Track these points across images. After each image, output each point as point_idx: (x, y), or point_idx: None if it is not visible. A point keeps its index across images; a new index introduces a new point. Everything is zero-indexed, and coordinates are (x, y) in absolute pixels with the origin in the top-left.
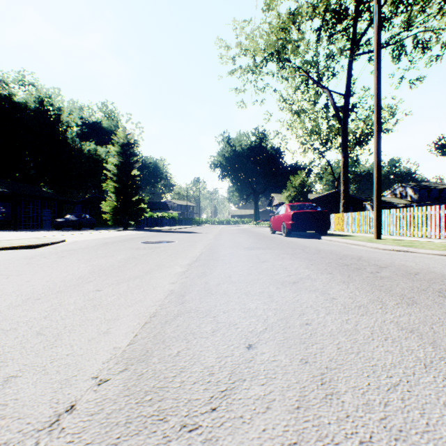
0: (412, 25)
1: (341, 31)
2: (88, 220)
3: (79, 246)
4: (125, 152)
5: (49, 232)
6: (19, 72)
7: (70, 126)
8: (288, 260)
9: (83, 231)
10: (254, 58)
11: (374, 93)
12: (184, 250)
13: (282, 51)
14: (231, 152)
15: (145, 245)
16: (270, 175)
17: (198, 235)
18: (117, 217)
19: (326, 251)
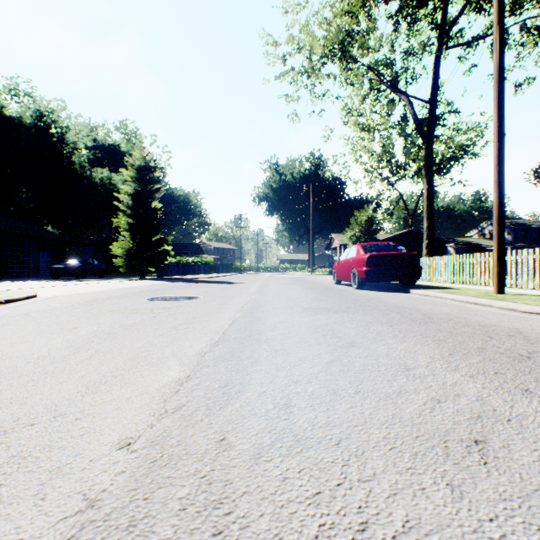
0: (523, 6)
1: (427, 15)
2: (96, 266)
3: (46, 306)
4: (143, 177)
5: (39, 282)
6: (11, 79)
7: (78, 148)
8: (395, 342)
9: (86, 280)
10: (309, 58)
11: (494, 77)
12: (206, 314)
13: (348, 43)
14: (279, 183)
15: (149, 304)
16: (329, 211)
17: (236, 287)
18: (132, 262)
19: (440, 316)
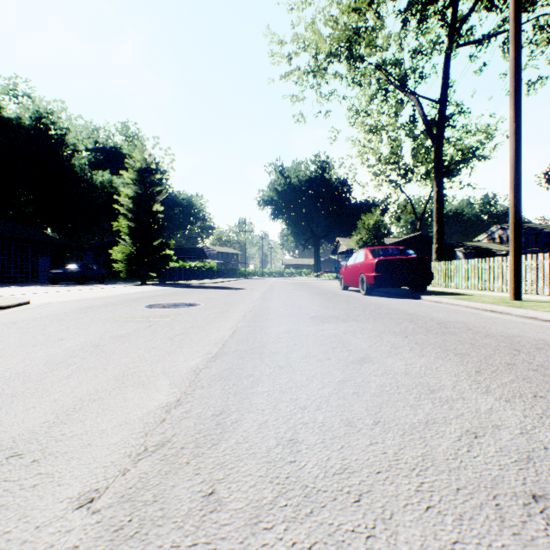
0: (536, 2)
1: (436, 12)
2: (96, 271)
3: (37, 313)
4: (144, 180)
5: (36, 288)
6: (9, 79)
7: (78, 150)
8: (413, 357)
9: (85, 285)
10: (315, 58)
11: (510, 72)
12: (205, 323)
13: (355, 41)
14: (284, 186)
15: (146, 312)
16: (335, 215)
17: (239, 293)
18: (133, 267)
19: (456, 325)
